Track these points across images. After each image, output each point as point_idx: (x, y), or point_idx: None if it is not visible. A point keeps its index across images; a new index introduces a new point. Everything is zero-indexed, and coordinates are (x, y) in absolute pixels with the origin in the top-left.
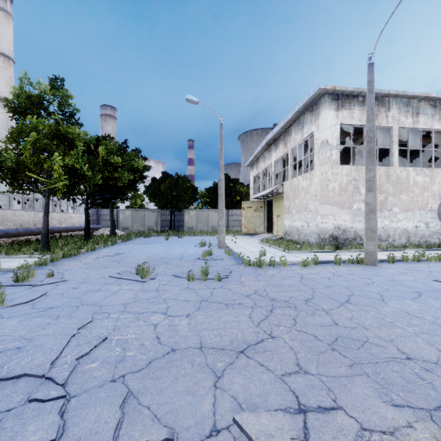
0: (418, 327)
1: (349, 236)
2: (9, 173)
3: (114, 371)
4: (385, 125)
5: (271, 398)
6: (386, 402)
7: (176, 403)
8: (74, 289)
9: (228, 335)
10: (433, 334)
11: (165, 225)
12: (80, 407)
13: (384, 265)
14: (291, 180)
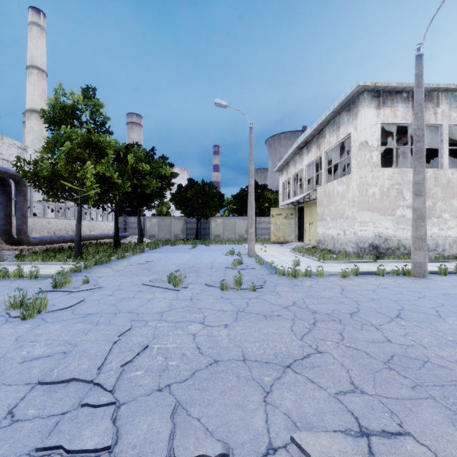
0: None
1: (392, 245)
2: (45, 182)
3: (159, 380)
4: (433, 122)
5: (327, 418)
6: None
7: (226, 417)
8: (110, 296)
9: (271, 348)
10: None
11: (191, 233)
12: (131, 415)
13: (434, 277)
14: (325, 185)
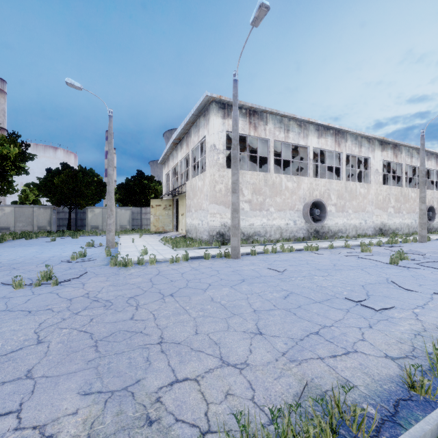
0: (204, 311)
1: None
2: None
3: None
4: (264, 136)
5: None
6: (79, 393)
7: None
8: None
9: None
10: (209, 316)
11: (64, 224)
12: None
13: (245, 258)
14: (191, 180)
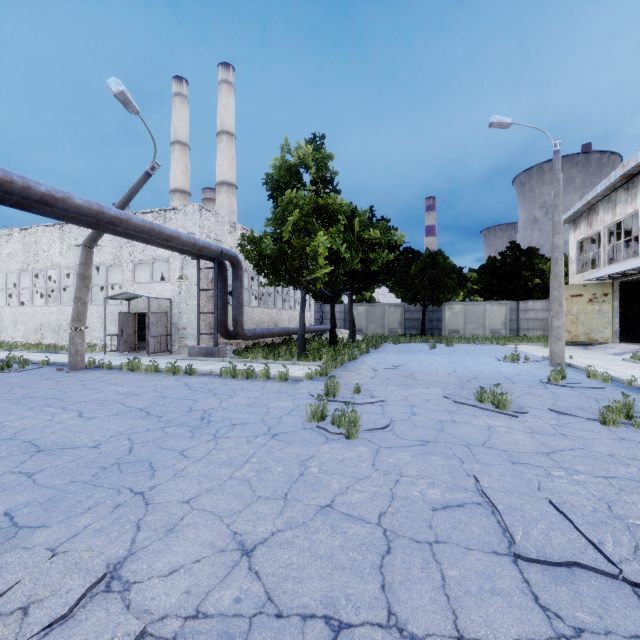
0: None
1: None
2: (269, 262)
3: None
4: None
5: None
6: None
7: None
8: (415, 415)
9: None
10: None
11: (409, 327)
12: None
13: None
14: None
